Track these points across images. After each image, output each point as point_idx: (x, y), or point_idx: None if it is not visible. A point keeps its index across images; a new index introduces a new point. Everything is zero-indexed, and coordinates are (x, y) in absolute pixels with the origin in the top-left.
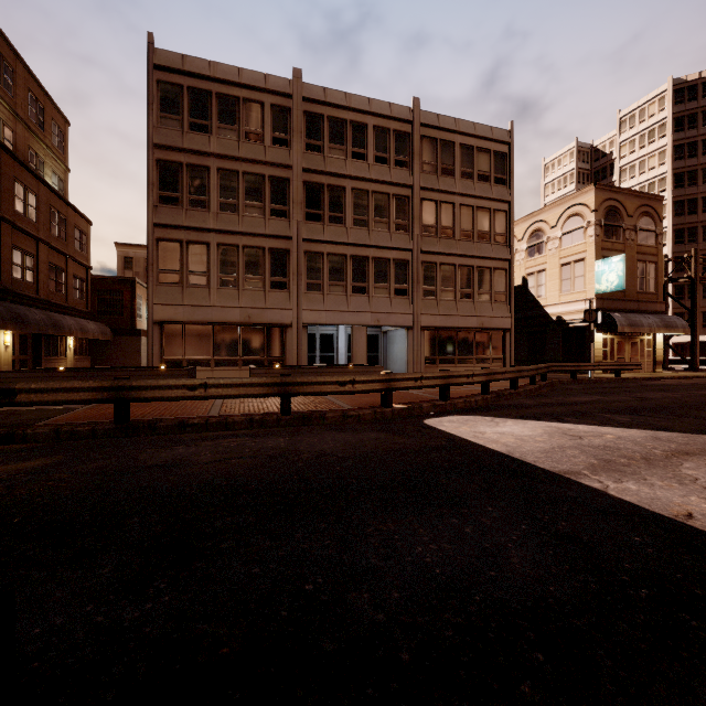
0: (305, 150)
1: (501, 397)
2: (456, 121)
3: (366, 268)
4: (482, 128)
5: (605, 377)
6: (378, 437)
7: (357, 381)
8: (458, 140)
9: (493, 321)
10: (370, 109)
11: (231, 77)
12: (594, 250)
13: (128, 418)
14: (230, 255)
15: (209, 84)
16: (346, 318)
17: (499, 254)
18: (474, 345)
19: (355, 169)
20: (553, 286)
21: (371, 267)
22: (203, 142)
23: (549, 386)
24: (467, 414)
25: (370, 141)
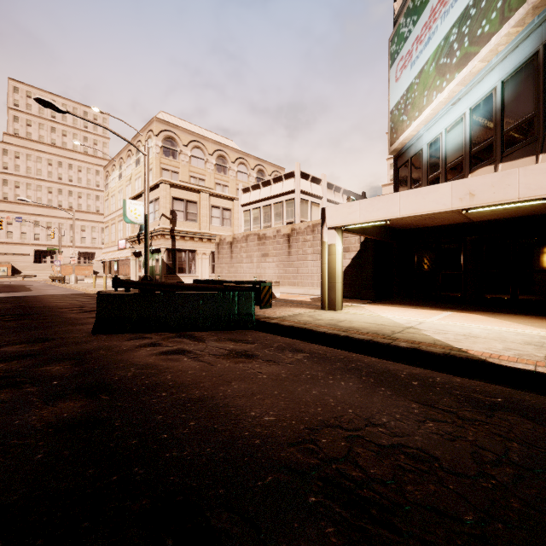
0: None
1: None
2: None
3: None
4: None
5: None
6: None
7: None
8: None
9: None
10: None
11: None
12: None
13: None
14: None
15: None
16: None
17: None
18: None
19: None
20: None
21: None
22: None
23: None
24: None
25: None
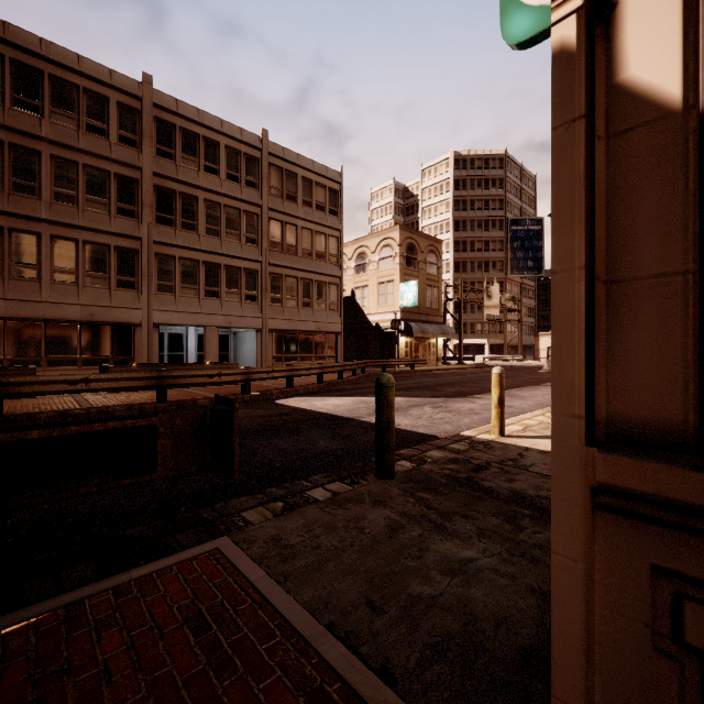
0: (155, 155)
1: (331, 385)
2: (298, 157)
3: (219, 274)
4: (320, 167)
5: (404, 370)
6: (245, 411)
7: (223, 374)
8: (300, 173)
9: (328, 326)
10: (222, 130)
11: (69, 63)
12: (399, 275)
13: (2, 412)
14: (67, 249)
15: (39, 62)
16: (199, 319)
17: (332, 271)
18: (313, 346)
19: (208, 182)
20: (373, 299)
21: (223, 274)
22: (32, 124)
23: (367, 377)
24: (306, 396)
25: (222, 159)
